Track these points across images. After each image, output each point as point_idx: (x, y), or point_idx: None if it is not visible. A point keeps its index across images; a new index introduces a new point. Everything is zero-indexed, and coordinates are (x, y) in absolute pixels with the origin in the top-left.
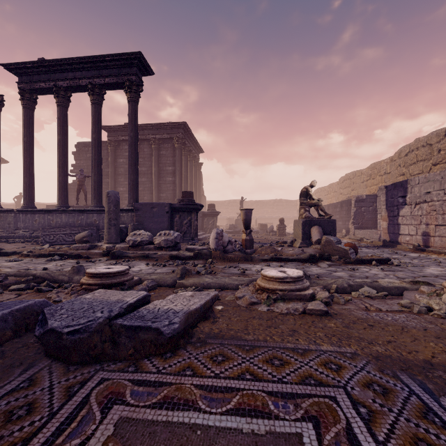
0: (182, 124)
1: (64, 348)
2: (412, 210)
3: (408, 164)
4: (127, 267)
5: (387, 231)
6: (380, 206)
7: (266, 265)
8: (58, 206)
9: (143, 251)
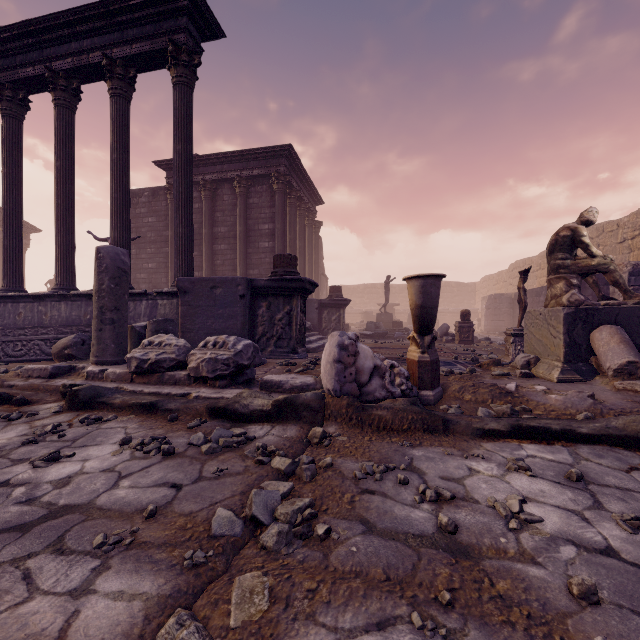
0: (286, 149)
1: None
2: None
3: None
4: None
5: None
6: None
7: (516, 468)
8: (55, 288)
9: (160, 385)
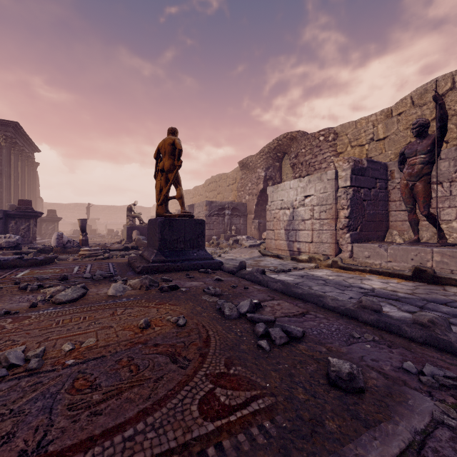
0: (13, 123)
1: (2, 264)
2: None
3: (209, 191)
4: None
5: None
6: None
7: None
8: None
9: None
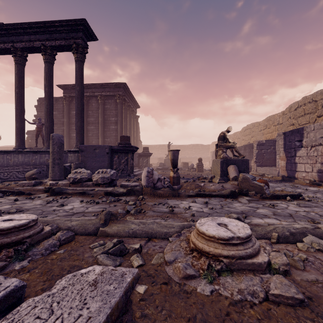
0: (123, 84)
1: None
2: (308, 152)
3: (297, 117)
4: (34, 217)
5: (285, 169)
6: (278, 149)
7: (192, 202)
8: (16, 148)
9: (82, 187)
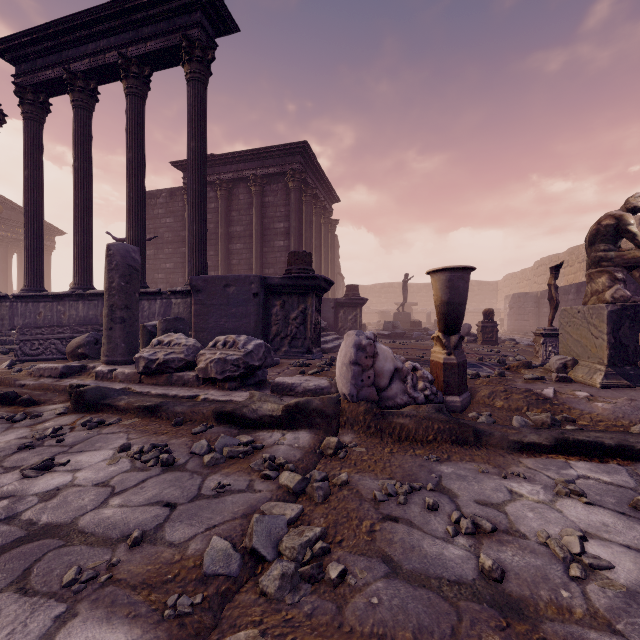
0: (301, 146)
1: None
2: None
3: None
4: None
5: None
6: None
7: (568, 493)
8: (73, 288)
9: (169, 386)
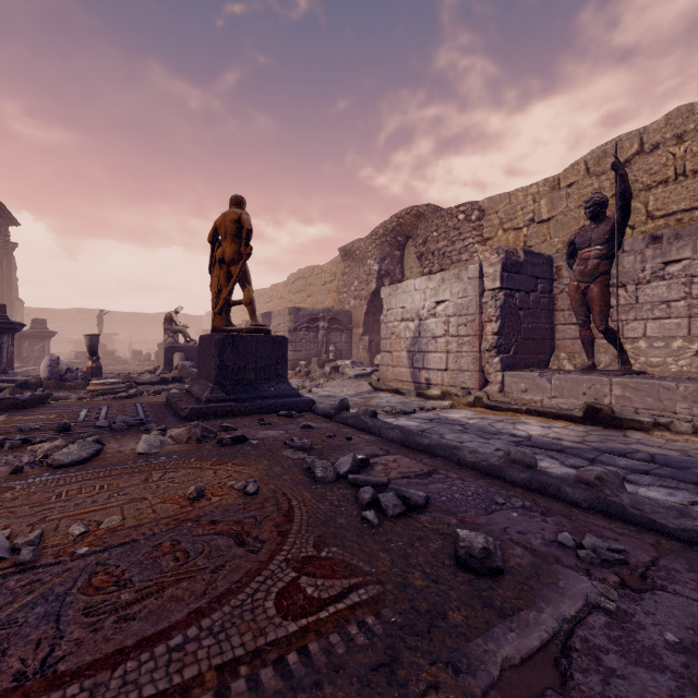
0: None
1: None
2: None
3: (295, 292)
4: None
5: None
6: None
7: None
8: None
9: None
